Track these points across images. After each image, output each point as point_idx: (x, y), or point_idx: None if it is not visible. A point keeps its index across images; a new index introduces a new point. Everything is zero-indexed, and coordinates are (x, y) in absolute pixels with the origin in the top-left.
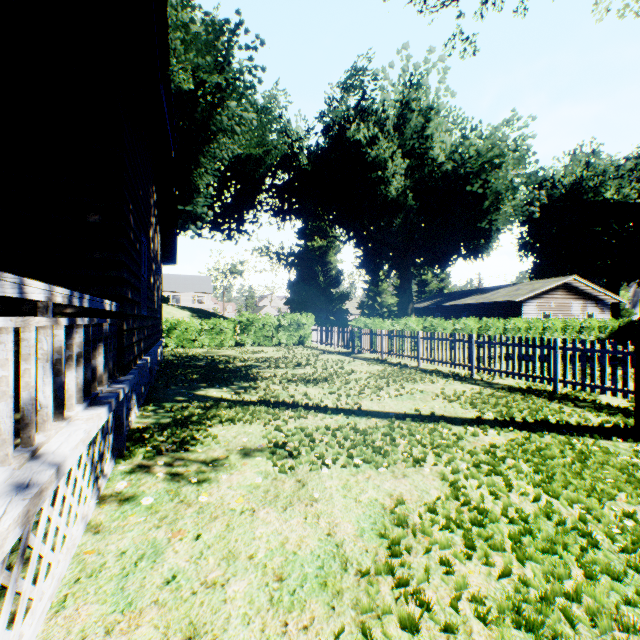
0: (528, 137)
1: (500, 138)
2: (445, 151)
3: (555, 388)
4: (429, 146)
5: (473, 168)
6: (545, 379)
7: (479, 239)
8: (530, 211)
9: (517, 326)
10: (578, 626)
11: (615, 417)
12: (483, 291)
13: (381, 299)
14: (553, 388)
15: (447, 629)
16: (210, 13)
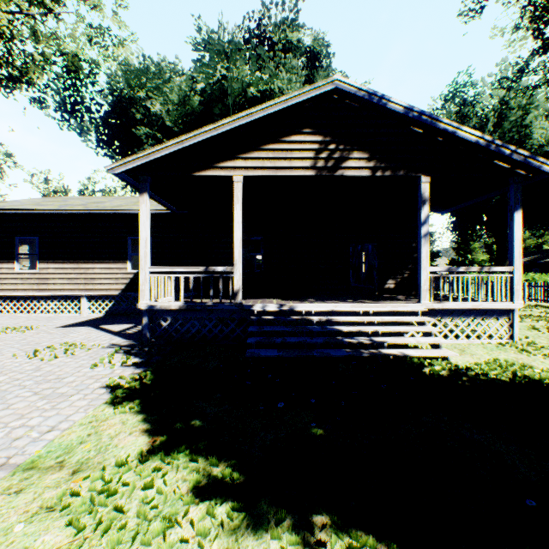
0: None
1: None
2: (545, 137)
3: None
4: (527, 132)
5: None
6: None
7: None
8: None
9: None
10: None
11: None
12: None
13: (471, 256)
14: None
15: (548, 332)
16: (341, 71)
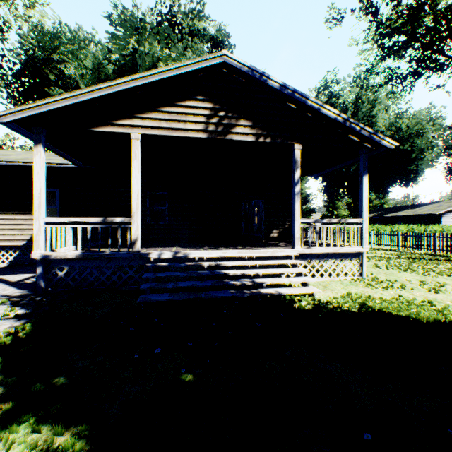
0: (441, 118)
1: (422, 119)
2: (385, 125)
3: (435, 253)
4: (374, 121)
5: (404, 136)
6: (431, 249)
7: (409, 175)
8: (449, 153)
9: (434, 229)
10: (408, 270)
11: (451, 258)
12: (413, 207)
13: (337, 212)
14: (434, 253)
15: (386, 269)
16: None
